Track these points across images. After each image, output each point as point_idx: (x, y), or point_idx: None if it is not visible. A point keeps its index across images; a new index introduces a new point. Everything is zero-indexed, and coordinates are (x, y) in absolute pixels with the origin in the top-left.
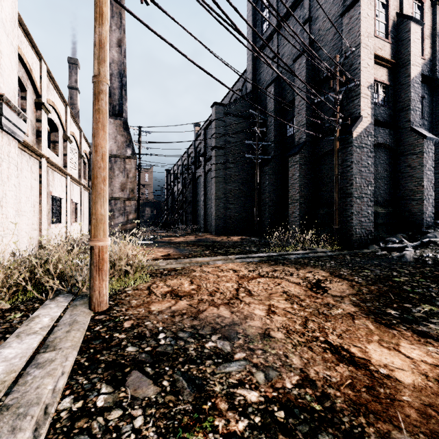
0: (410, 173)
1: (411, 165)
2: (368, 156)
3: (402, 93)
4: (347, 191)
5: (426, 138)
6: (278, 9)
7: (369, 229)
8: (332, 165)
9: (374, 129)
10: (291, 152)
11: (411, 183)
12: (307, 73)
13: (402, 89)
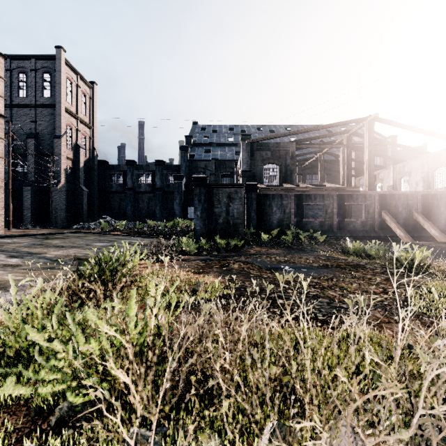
0: (80, 201)
1: (80, 199)
2: (64, 195)
3: (77, 172)
4: (56, 207)
5: (85, 191)
6: (11, 95)
7: (64, 221)
8: (48, 194)
9: (67, 184)
10: (26, 184)
11: (80, 205)
12: (35, 148)
13: (77, 170)
